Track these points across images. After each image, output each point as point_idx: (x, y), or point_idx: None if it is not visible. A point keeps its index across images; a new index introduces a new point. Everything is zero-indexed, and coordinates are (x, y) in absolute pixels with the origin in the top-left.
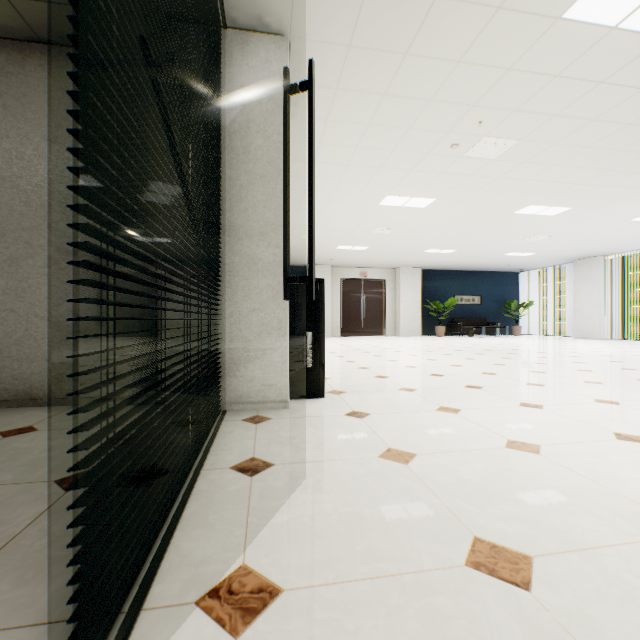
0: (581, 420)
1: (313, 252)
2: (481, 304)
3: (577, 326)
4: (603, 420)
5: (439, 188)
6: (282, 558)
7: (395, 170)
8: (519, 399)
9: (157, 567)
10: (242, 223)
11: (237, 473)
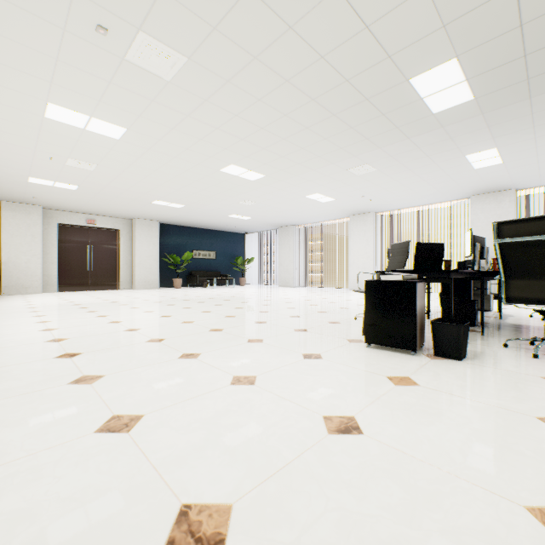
0: (162, 462)
1: None
2: (216, 259)
3: (281, 277)
4: (202, 447)
5: (122, 111)
6: None
7: (27, 48)
8: (123, 404)
9: None
10: None
11: None
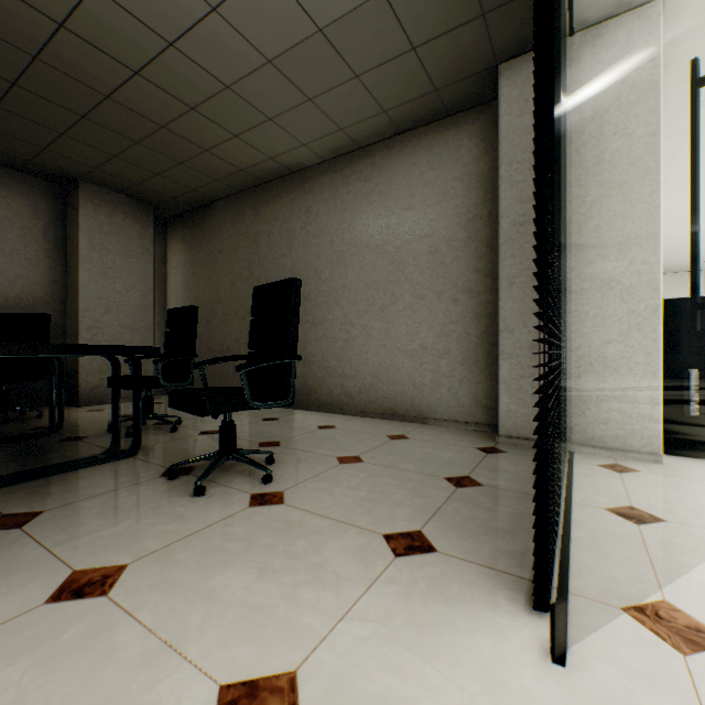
0: None
1: None
2: None
3: None
4: None
5: None
6: None
7: None
8: None
9: (565, 567)
10: (592, 244)
11: (616, 516)
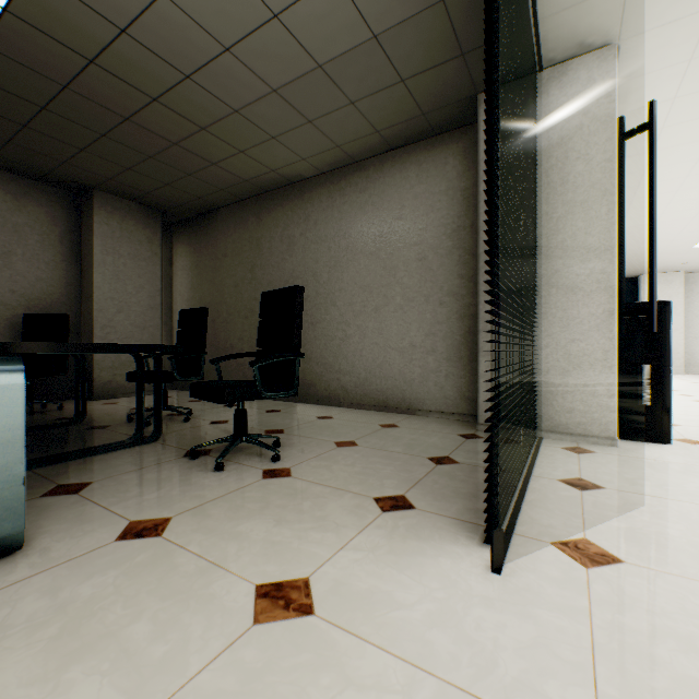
0: None
1: (653, 286)
2: None
3: None
4: None
5: None
6: (621, 546)
7: None
8: None
9: (515, 518)
10: (558, 255)
11: (565, 485)
